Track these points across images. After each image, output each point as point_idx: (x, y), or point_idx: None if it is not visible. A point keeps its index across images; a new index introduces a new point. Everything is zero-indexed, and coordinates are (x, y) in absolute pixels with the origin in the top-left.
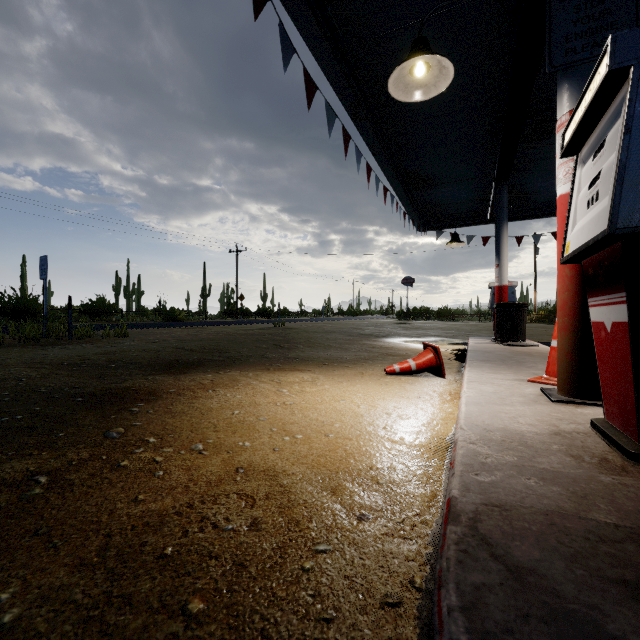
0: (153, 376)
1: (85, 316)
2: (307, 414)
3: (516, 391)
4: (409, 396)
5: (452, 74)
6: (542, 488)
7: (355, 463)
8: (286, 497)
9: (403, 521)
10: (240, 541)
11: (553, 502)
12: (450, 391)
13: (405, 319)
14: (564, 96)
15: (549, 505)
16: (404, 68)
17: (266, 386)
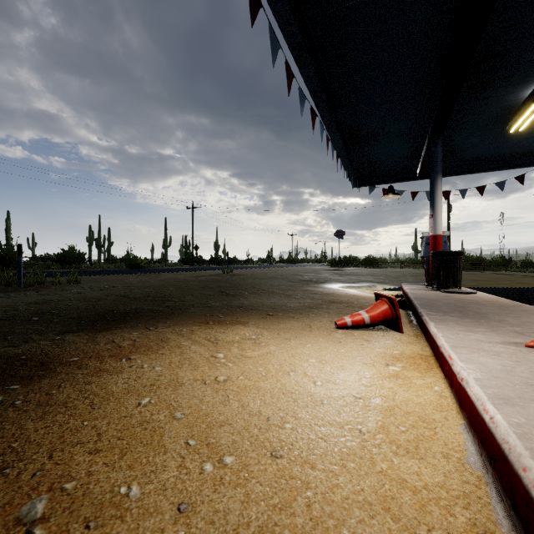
0: (64, 336)
1: (57, 264)
2: (245, 402)
3: (533, 367)
4: (373, 362)
5: None
6: None
7: None
8: None
9: None
10: None
11: None
12: (418, 353)
13: (337, 266)
14: None
15: None
16: None
17: (198, 349)
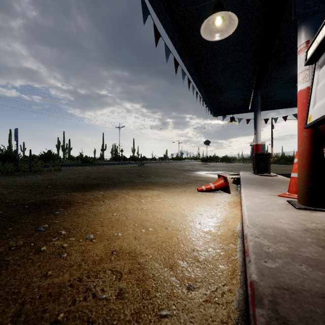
0: (70, 193)
1: (41, 160)
2: (155, 215)
3: (273, 202)
4: (212, 204)
5: (236, 23)
6: (312, 273)
7: (183, 247)
8: (141, 272)
9: (216, 290)
10: (110, 308)
11: (324, 286)
12: (234, 201)
13: (205, 162)
14: (302, 33)
15: (322, 288)
16: (209, 20)
17: (132, 198)
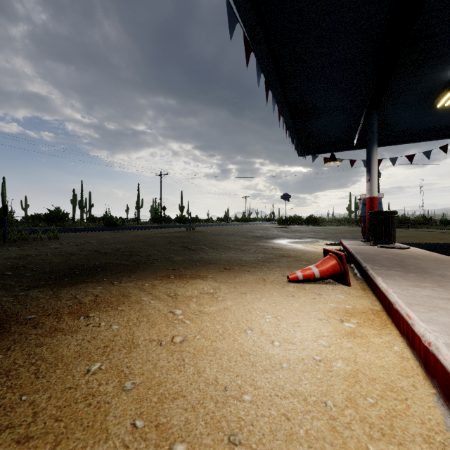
0: (28, 291)
1: (44, 222)
2: (201, 366)
3: None
4: (328, 318)
5: None
6: None
7: None
8: None
9: None
10: None
11: None
12: (369, 307)
13: (284, 224)
14: None
15: None
16: None
17: (158, 304)
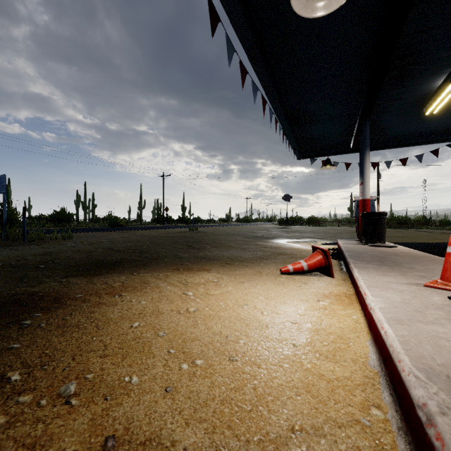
0: (68, 279)
1: (50, 223)
2: (210, 325)
3: (425, 300)
4: (308, 299)
5: None
6: None
7: (270, 417)
8: None
9: None
10: None
11: None
12: (344, 292)
13: (285, 225)
14: None
15: None
16: None
17: (173, 289)
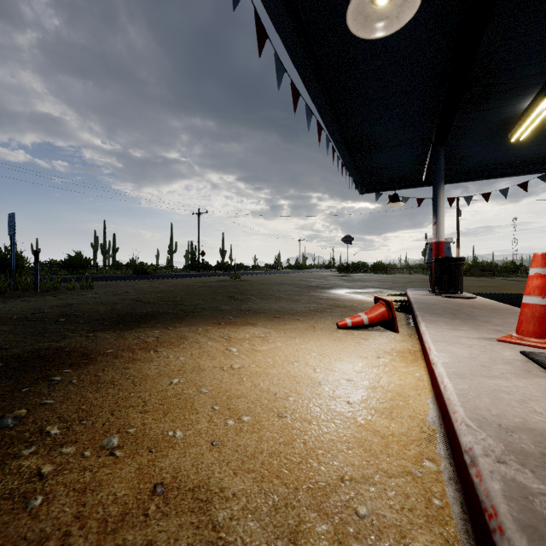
0: (95, 333)
1: (64, 270)
2: (257, 382)
3: (494, 355)
4: (367, 355)
5: None
6: None
7: (319, 469)
8: None
9: None
10: None
11: None
12: (408, 348)
13: (345, 272)
14: None
15: None
16: None
17: (214, 344)
